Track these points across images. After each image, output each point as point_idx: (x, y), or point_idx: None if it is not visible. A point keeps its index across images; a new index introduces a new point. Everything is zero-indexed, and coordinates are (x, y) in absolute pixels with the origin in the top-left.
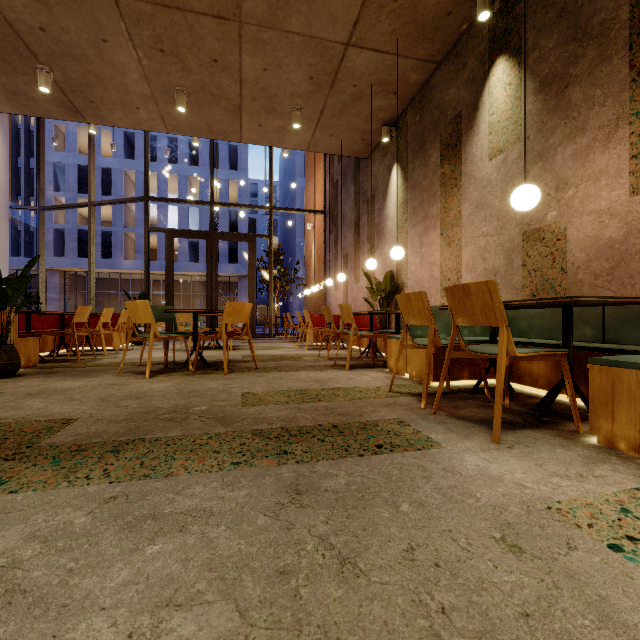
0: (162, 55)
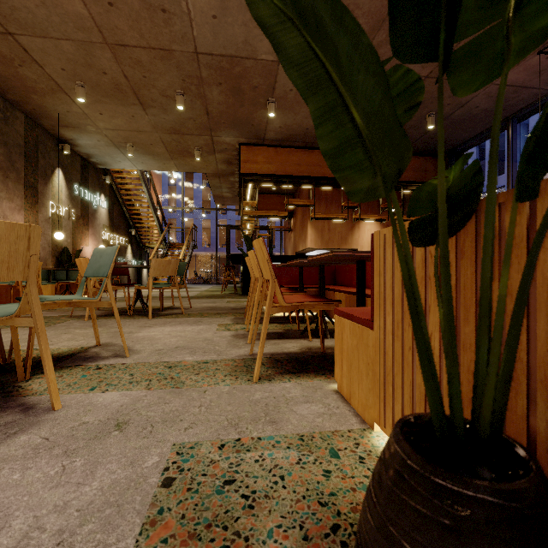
0: (164, 5)
